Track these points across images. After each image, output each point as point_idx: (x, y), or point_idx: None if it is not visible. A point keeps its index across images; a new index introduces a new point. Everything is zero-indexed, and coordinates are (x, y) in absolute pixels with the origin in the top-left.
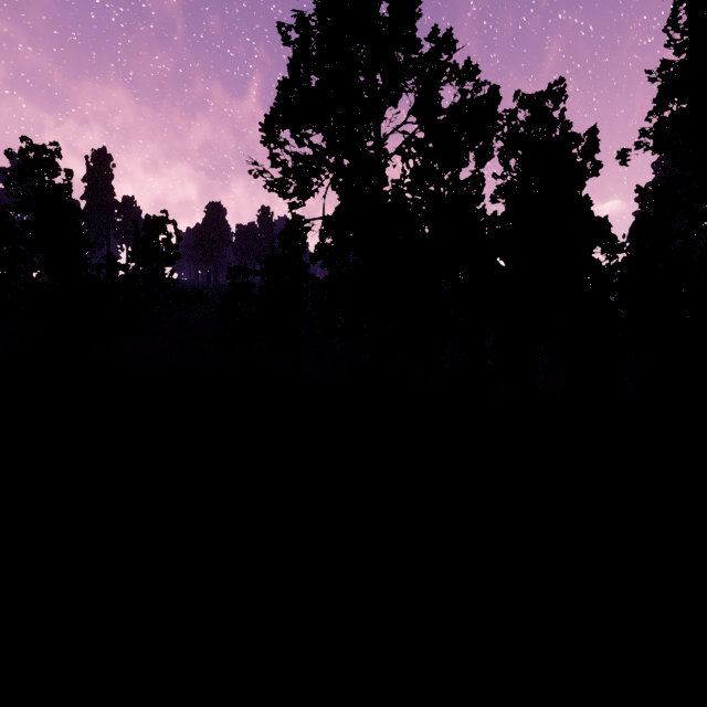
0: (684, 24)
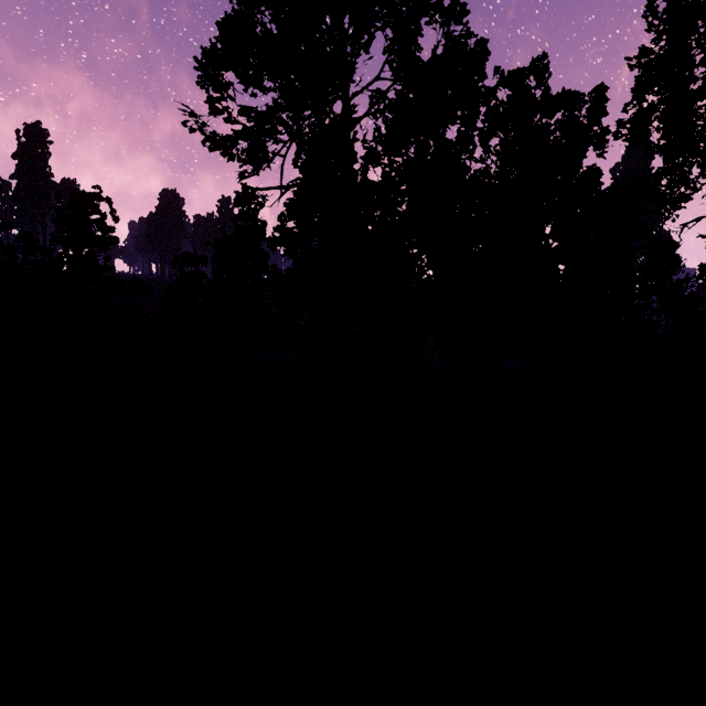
0: (663, 11)
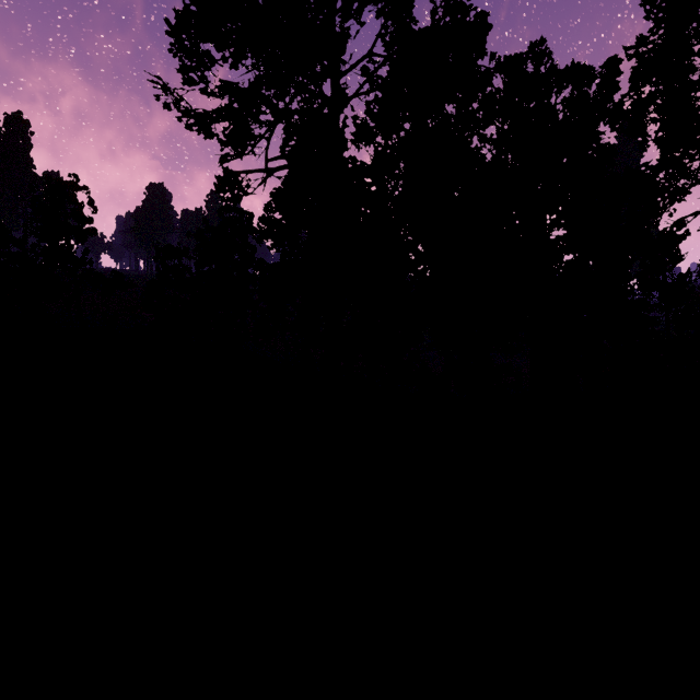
0: None
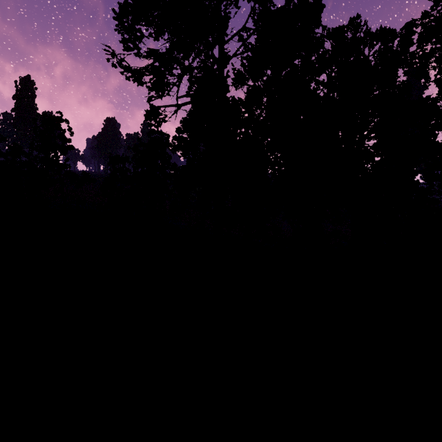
0: None
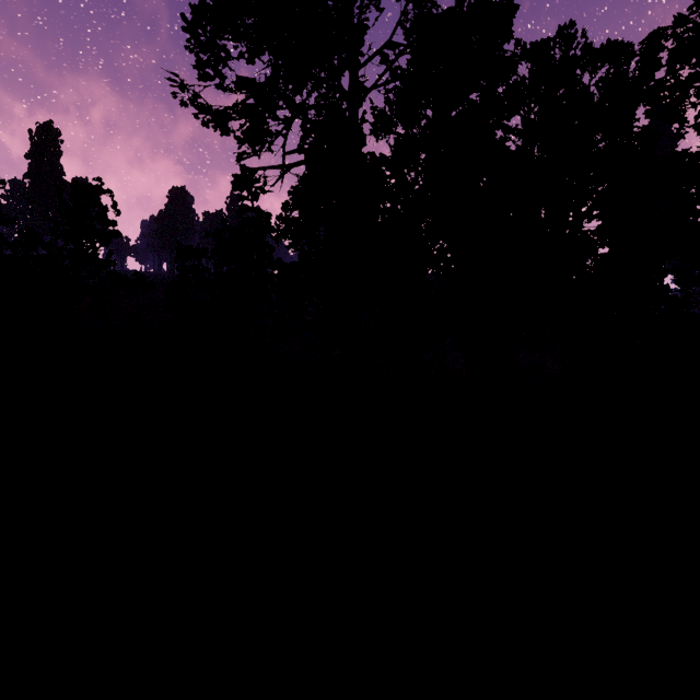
0: None
